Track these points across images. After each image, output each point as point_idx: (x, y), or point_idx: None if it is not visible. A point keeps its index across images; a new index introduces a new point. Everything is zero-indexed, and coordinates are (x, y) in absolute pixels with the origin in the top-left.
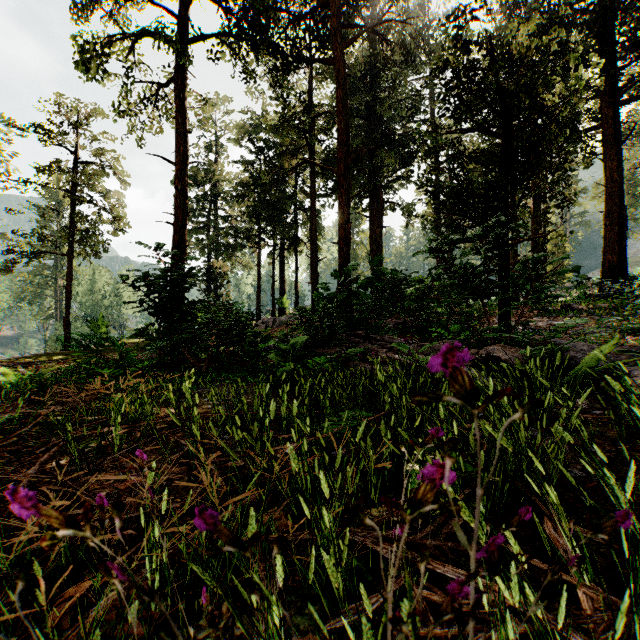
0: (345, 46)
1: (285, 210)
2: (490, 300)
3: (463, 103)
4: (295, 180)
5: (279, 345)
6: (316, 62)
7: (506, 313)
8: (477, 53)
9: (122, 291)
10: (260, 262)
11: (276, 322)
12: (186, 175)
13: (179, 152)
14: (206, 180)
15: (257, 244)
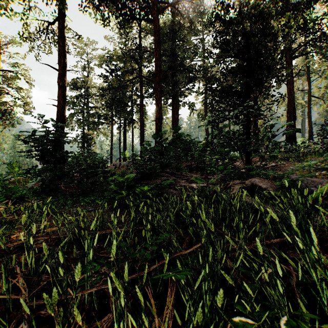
0: (159, 12)
1: (126, 104)
2: (232, 153)
3: (227, 39)
4: (132, 88)
5: (117, 179)
6: (143, 20)
7: (250, 159)
8: (234, 13)
9: (16, 144)
10: (112, 132)
11: (121, 165)
12: (65, 77)
13: (60, 63)
14: (82, 86)
15: (111, 122)
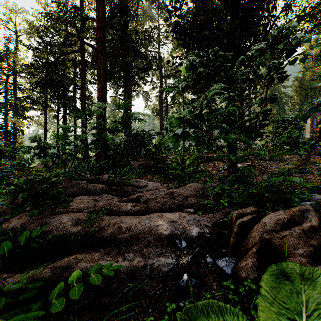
0: None
1: (66, 87)
2: None
3: None
4: (74, 69)
5: None
6: None
7: None
8: None
9: None
10: (46, 120)
11: None
12: None
13: None
14: (4, 59)
15: (44, 108)
